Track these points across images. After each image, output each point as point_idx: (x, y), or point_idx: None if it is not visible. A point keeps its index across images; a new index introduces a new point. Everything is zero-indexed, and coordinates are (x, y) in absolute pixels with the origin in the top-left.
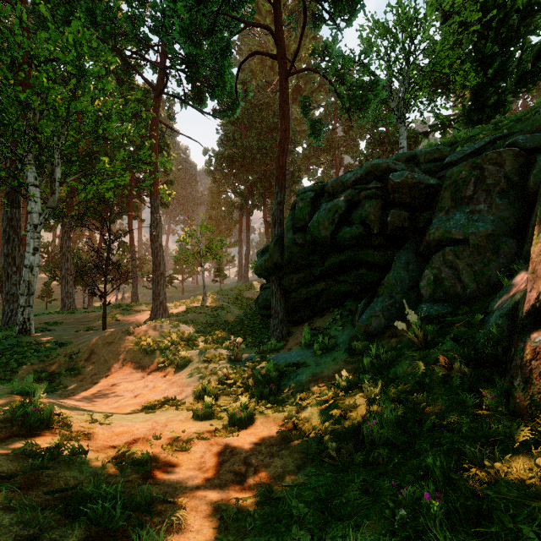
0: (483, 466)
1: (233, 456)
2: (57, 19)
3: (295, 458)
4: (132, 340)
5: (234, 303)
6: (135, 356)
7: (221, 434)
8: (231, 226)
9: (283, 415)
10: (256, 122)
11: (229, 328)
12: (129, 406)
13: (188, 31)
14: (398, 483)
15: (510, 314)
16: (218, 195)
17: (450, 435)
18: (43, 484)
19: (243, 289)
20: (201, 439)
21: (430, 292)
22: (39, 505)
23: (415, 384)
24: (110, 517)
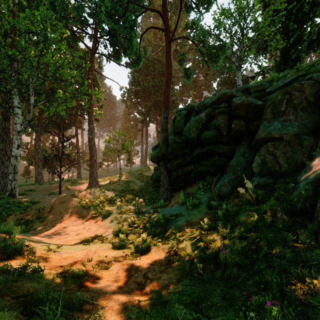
0: (304, 281)
1: (137, 272)
2: (32, 8)
3: (176, 274)
4: (76, 200)
5: (138, 179)
6: (78, 210)
7: (130, 258)
8: (136, 133)
9: (168, 246)
10: (151, 71)
11: (135, 193)
12: (73, 240)
13: (110, 14)
14: (247, 293)
15: (314, 182)
16: (129, 115)
17: (279, 260)
18: (12, 292)
19: (143, 170)
20: (117, 261)
21: (259, 170)
22: (7, 307)
23: (252, 226)
24: (54, 315)
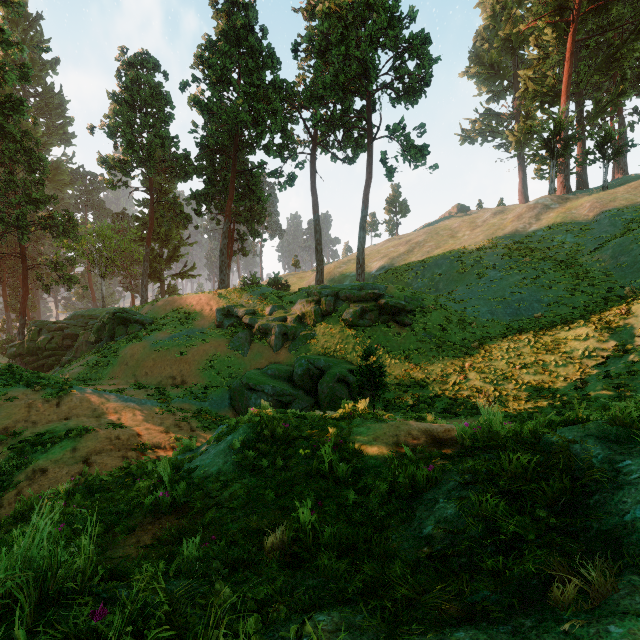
0: None
1: None
2: None
3: None
4: None
5: None
6: None
7: None
8: None
9: None
10: None
11: None
12: None
13: None
14: None
15: None
16: None
17: None
18: None
19: None
20: None
21: None
22: None
23: None
24: None
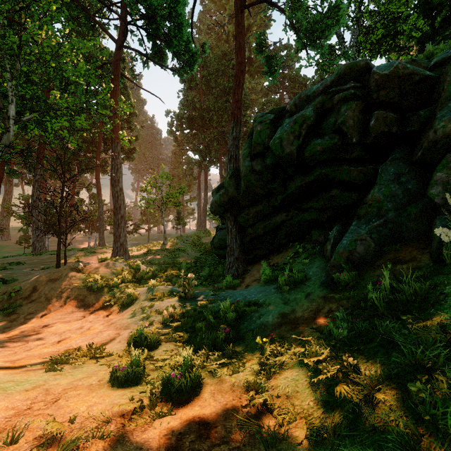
0: None
1: None
2: None
3: None
4: (79, 277)
5: (192, 247)
6: (80, 293)
7: (143, 419)
8: (191, 182)
9: (246, 380)
10: (213, 87)
11: (185, 267)
12: (38, 357)
13: None
14: None
15: None
16: (180, 156)
17: None
18: None
19: (201, 236)
20: (100, 436)
21: None
22: None
23: None
24: None
